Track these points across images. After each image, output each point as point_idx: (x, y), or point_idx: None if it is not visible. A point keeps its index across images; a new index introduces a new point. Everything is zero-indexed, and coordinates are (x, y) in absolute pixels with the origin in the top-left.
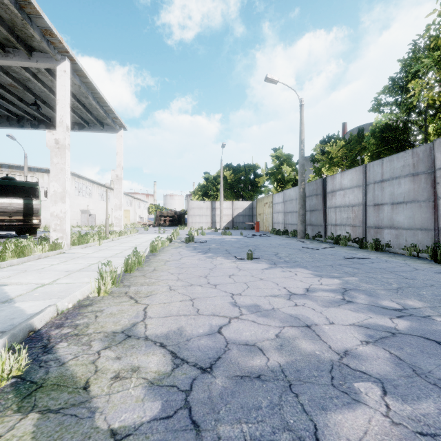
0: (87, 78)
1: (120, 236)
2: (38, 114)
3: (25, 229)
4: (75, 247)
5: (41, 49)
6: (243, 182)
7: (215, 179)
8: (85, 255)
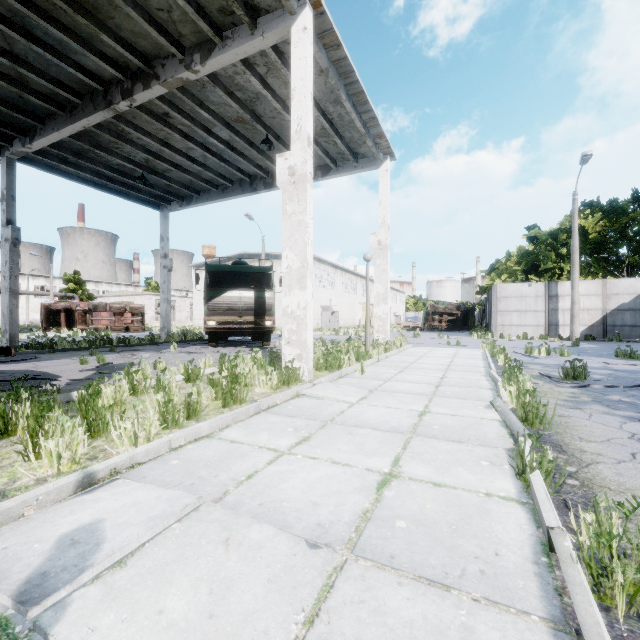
0: (339, 49)
1: (389, 352)
2: (271, 163)
3: (258, 333)
4: (322, 378)
5: (268, 3)
6: (633, 236)
7: (554, 237)
8: (345, 410)
